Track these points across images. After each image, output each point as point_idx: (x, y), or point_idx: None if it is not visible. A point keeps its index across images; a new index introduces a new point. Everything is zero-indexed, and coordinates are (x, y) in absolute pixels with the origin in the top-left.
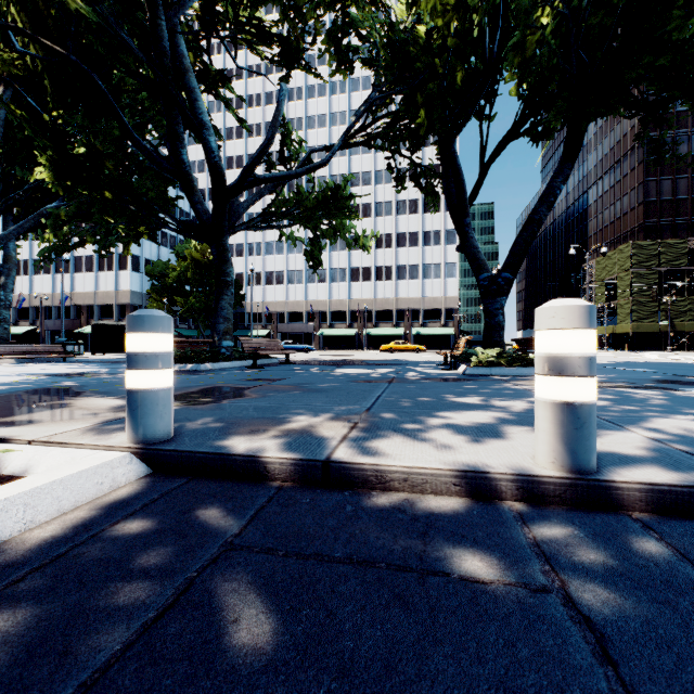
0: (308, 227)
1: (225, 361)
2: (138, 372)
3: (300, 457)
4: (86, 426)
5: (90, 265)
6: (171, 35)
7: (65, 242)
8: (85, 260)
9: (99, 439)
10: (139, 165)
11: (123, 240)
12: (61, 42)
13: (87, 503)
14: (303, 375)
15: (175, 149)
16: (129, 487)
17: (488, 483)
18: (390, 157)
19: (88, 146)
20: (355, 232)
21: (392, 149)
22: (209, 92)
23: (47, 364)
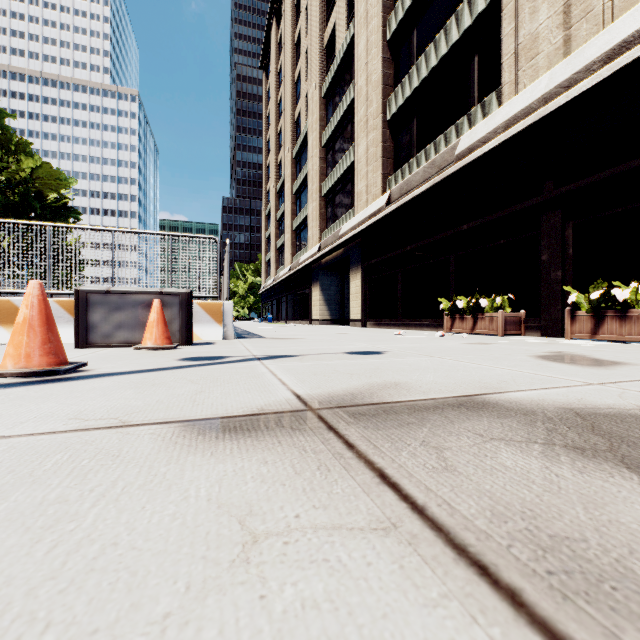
0: None
1: None
2: None
3: None
4: None
5: None
6: None
7: None
8: None
9: None
10: None
11: None
12: None
13: None
14: None
15: None
16: None
17: None
18: None
19: None
20: None
21: None
22: None
23: None
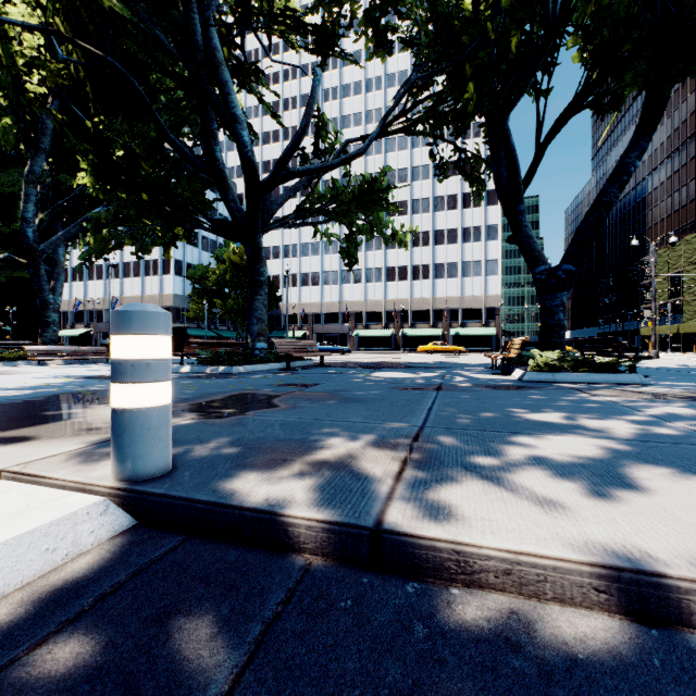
0: (344, 222)
1: (258, 363)
2: (123, 386)
3: (337, 518)
4: (77, 448)
5: (137, 270)
6: (204, 28)
7: (104, 245)
8: (132, 266)
9: (80, 471)
10: (175, 166)
11: (158, 241)
12: (101, 48)
13: (22, 587)
14: (338, 380)
15: (208, 146)
16: (95, 553)
17: (663, 594)
18: (432, 144)
19: (124, 147)
20: (393, 227)
21: (433, 134)
22: (243, 87)
23: (89, 366)
